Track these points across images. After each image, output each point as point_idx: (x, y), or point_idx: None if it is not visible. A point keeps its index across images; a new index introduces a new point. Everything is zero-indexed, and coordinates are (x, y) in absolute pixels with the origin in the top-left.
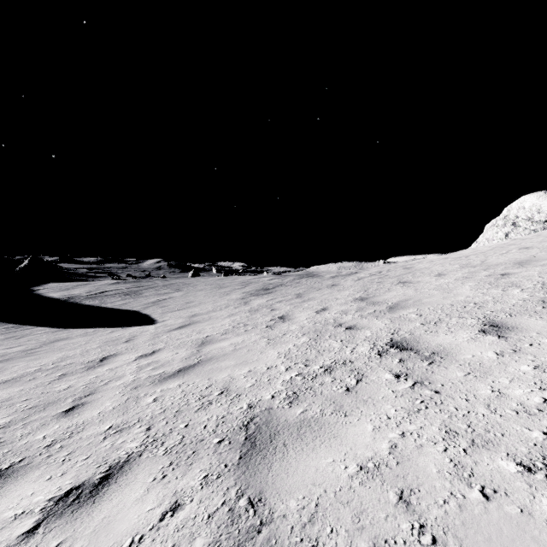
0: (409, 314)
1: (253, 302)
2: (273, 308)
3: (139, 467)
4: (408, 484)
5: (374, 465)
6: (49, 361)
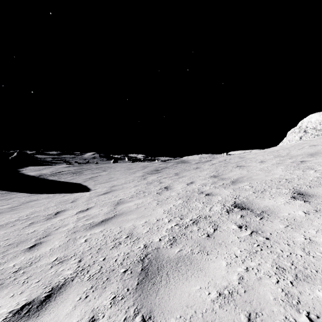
0: (245, 186)
1: (149, 178)
2: (161, 182)
3: (71, 289)
4: (254, 308)
5: (229, 292)
6: (24, 214)
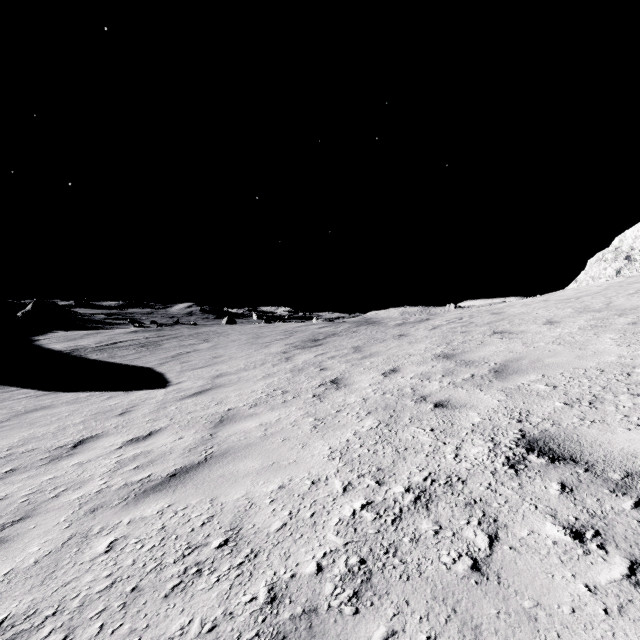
0: (533, 383)
1: (297, 358)
2: (324, 367)
3: None
4: None
5: None
6: (7, 444)
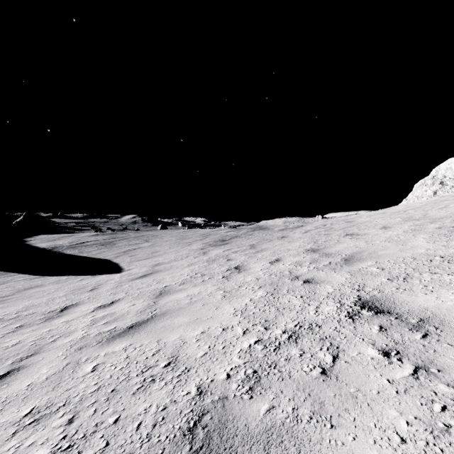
0: (369, 267)
1: (211, 253)
2: (229, 259)
3: None
4: None
5: None
6: (15, 309)
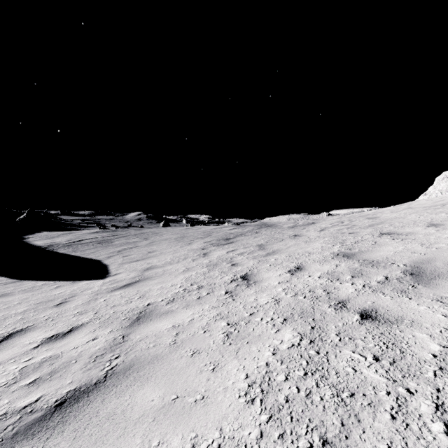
0: None
1: (212, 254)
2: (234, 263)
3: None
4: None
5: None
6: None
